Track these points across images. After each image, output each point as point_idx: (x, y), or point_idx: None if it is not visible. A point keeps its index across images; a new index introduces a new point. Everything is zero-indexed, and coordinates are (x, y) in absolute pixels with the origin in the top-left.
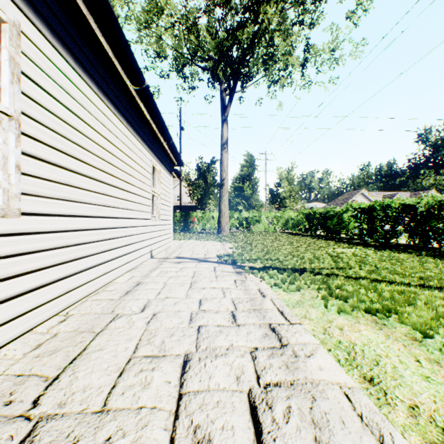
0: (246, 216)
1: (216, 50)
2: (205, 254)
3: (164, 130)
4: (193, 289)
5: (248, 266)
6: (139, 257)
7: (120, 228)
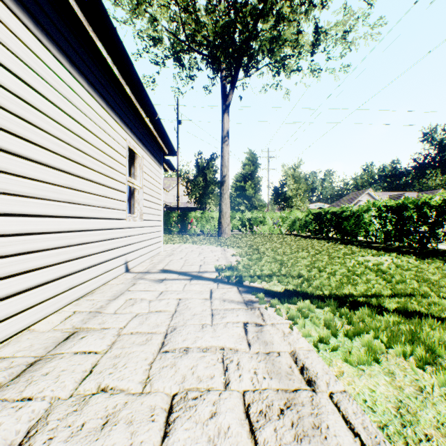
0: (249, 216)
1: (216, 34)
2: (199, 266)
3: (143, 97)
4: (166, 355)
5: (261, 287)
6: (100, 274)
7: (52, 233)
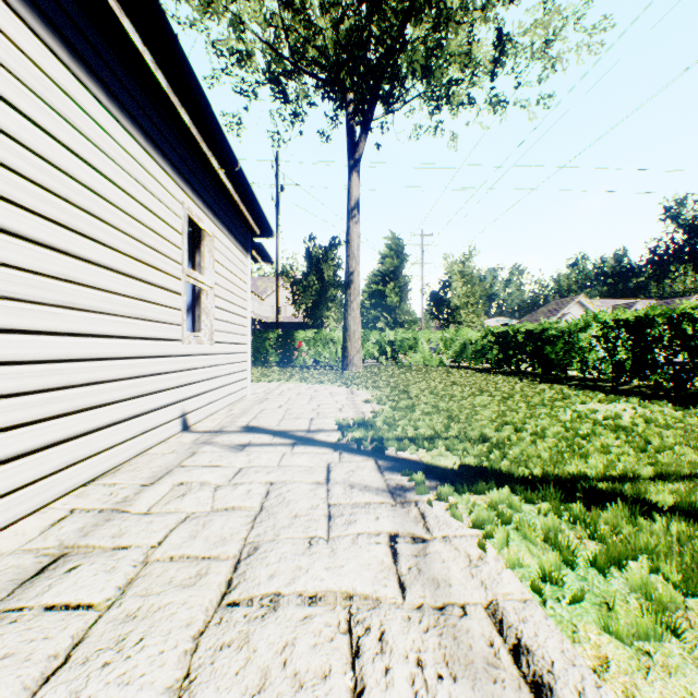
0: (392, 338)
1: (338, 46)
2: (310, 420)
3: (212, 129)
4: (232, 614)
5: (417, 460)
6: (132, 436)
7: (29, 364)
